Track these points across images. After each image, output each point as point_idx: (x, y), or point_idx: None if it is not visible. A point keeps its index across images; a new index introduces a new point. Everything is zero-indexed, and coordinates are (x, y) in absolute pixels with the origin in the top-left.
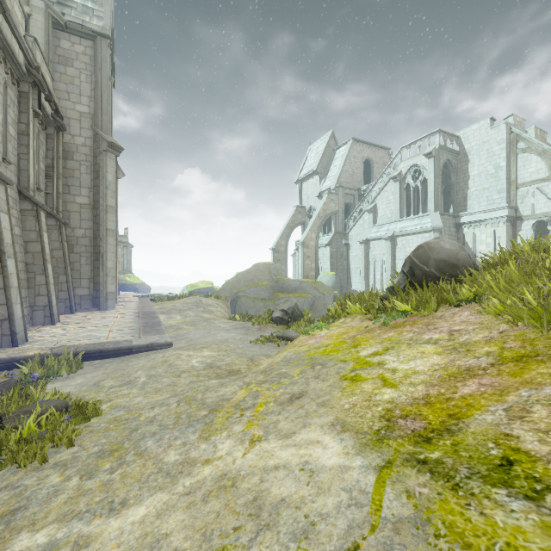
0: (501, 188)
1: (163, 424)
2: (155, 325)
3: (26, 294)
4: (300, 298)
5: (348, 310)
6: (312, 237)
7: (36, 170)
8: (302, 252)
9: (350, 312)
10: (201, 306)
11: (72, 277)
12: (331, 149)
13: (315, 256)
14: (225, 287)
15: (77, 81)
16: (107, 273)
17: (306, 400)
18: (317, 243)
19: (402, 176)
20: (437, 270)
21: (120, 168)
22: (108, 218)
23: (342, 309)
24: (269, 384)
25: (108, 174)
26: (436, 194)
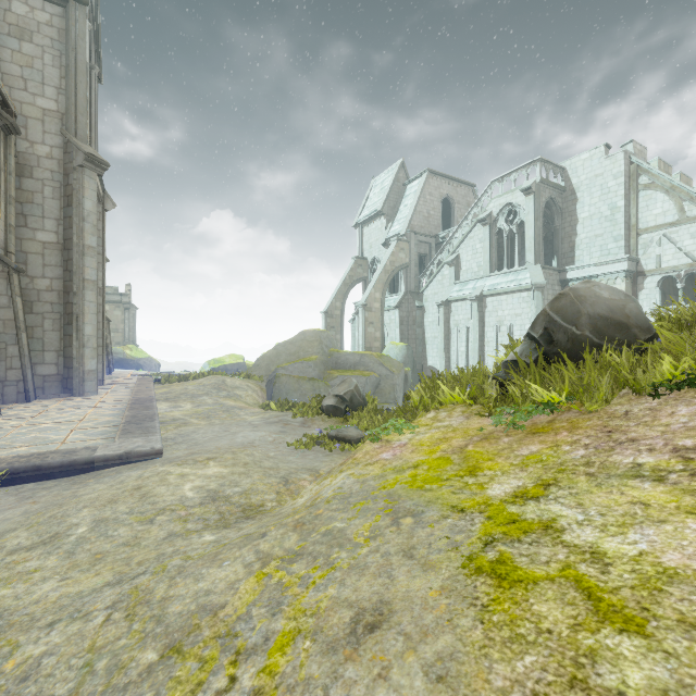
0: (618, 234)
1: (42, 695)
2: (145, 420)
3: None
4: (360, 377)
5: (440, 398)
6: (377, 297)
7: None
8: (363, 317)
9: (444, 401)
10: (225, 390)
11: (31, 349)
12: (400, 183)
13: (380, 321)
14: (260, 363)
15: (39, 63)
16: (84, 343)
17: (392, 643)
18: (382, 305)
19: (493, 218)
20: (595, 333)
21: (108, 195)
22: (85, 263)
23: (430, 396)
24: (306, 564)
25: (85, 200)
26: (536, 241)
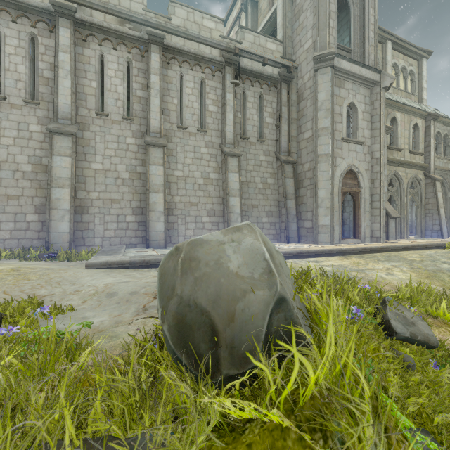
0: None
1: None
2: None
3: (219, 220)
4: None
5: None
6: None
7: (257, 127)
8: None
9: None
10: None
11: (302, 210)
12: None
13: None
14: None
15: (305, 22)
16: (318, 204)
17: None
18: None
19: None
20: None
21: (385, 73)
22: (319, 143)
23: None
24: None
25: (319, 94)
26: None
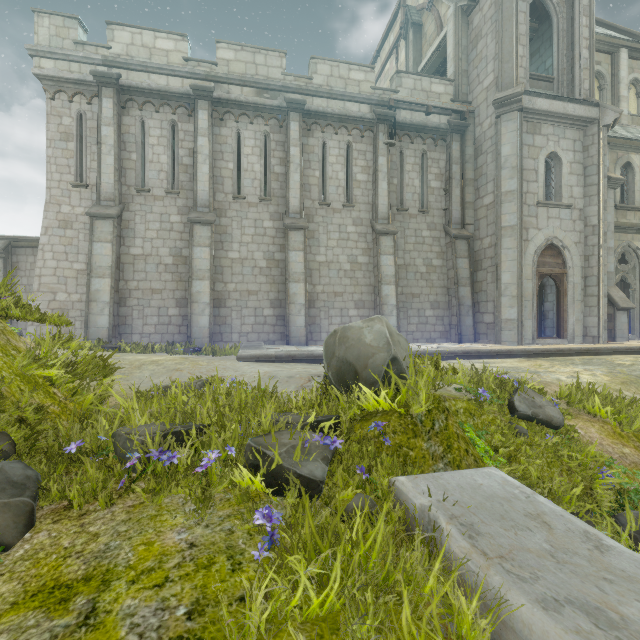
0: None
1: None
2: None
3: (369, 314)
4: None
5: None
6: None
7: (419, 194)
8: None
9: None
10: None
11: (481, 300)
12: None
13: None
14: None
15: (485, 51)
16: (501, 291)
17: None
18: None
19: None
20: None
21: (605, 106)
22: (502, 211)
23: None
24: None
25: (502, 148)
26: None
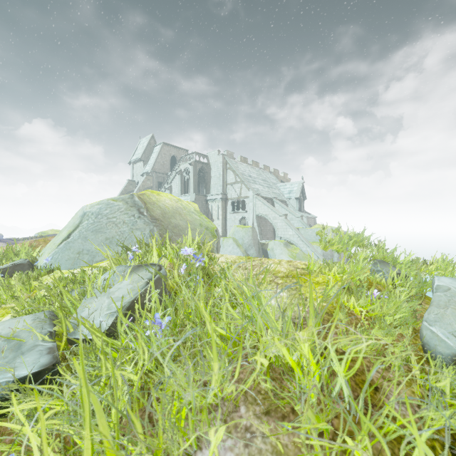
0: (221, 184)
1: None
2: None
3: None
4: None
5: None
6: None
7: None
8: None
9: None
10: None
11: None
12: (151, 146)
13: None
14: None
15: None
16: None
17: None
18: None
19: (182, 172)
20: None
21: None
22: None
23: None
24: None
25: None
26: (194, 184)
